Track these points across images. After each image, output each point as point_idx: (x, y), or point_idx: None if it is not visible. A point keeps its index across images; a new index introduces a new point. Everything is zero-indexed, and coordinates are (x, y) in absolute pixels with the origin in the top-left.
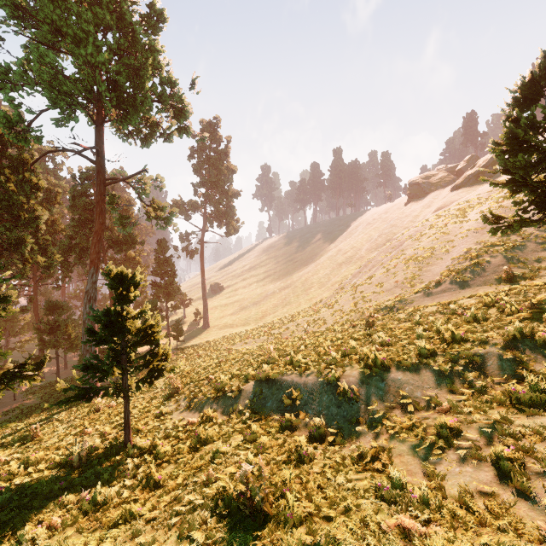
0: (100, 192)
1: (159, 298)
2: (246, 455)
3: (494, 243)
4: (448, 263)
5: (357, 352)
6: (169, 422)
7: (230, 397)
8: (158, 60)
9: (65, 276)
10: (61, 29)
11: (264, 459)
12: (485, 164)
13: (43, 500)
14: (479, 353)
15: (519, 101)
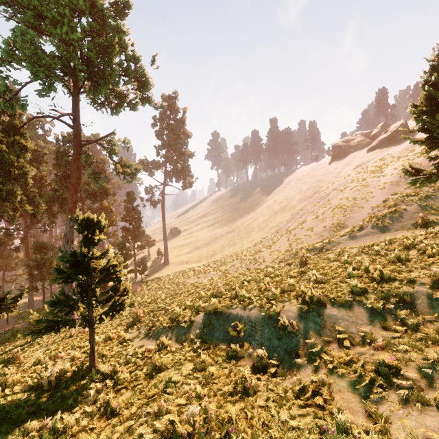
0: (76, 151)
1: (128, 239)
2: (195, 385)
3: (409, 194)
4: (368, 210)
5: (294, 289)
6: (130, 348)
7: (183, 327)
8: (124, 39)
9: (50, 222)
10: (42, 13)
11: (212, 390)
12: (396, 129)
13: (11, 425)
14: (409, 292)
15: (436, 68)
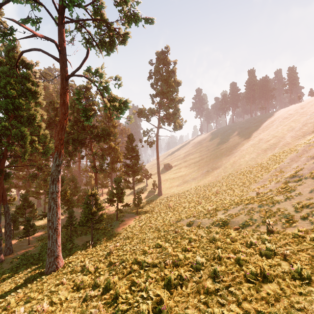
0: (62, 86)
1: (128, 174)
2: None
3: None
4: None
5: None
6: None
7: None
8: None
9: (70, 159)
10: None
11: None
12: None
13: None
14: None
15: None
